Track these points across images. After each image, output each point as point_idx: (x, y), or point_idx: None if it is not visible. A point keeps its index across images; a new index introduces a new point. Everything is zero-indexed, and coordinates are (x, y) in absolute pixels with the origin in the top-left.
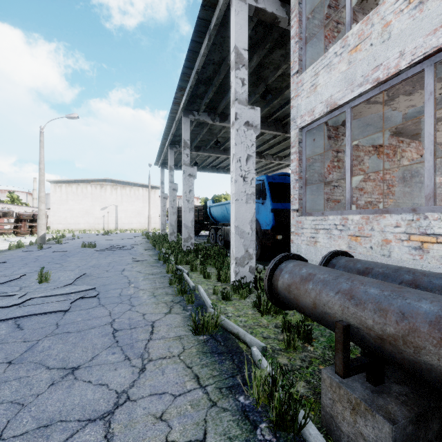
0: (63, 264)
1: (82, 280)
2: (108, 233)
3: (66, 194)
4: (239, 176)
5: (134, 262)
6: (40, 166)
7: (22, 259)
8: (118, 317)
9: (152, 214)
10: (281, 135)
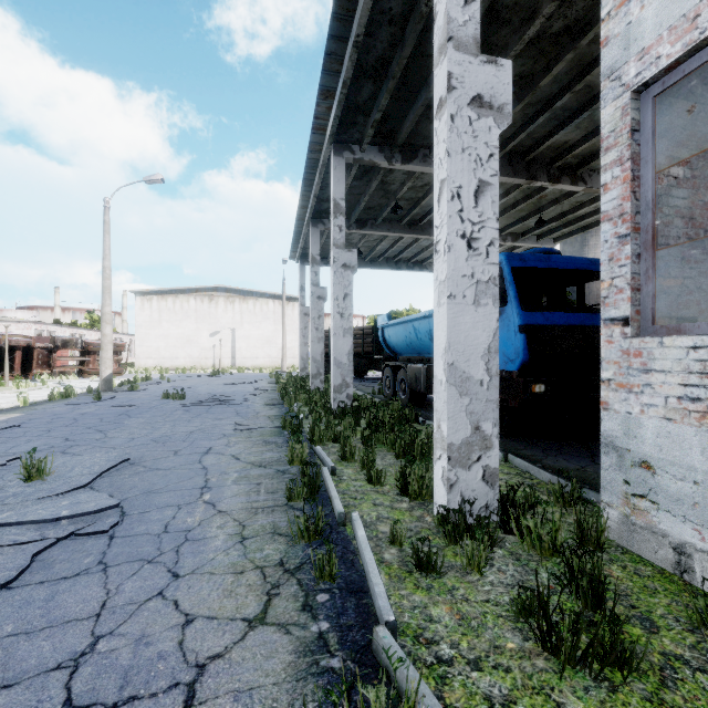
0: (108, 432)
1: (115, 474)
2: (218, 373)
3: (159, 312)
4: (456, 235)
5: (236, 431)
6: (104, 263)
7: (52, 420)
8: (113, 628)
9: (288, 342)
10: (523, 184)
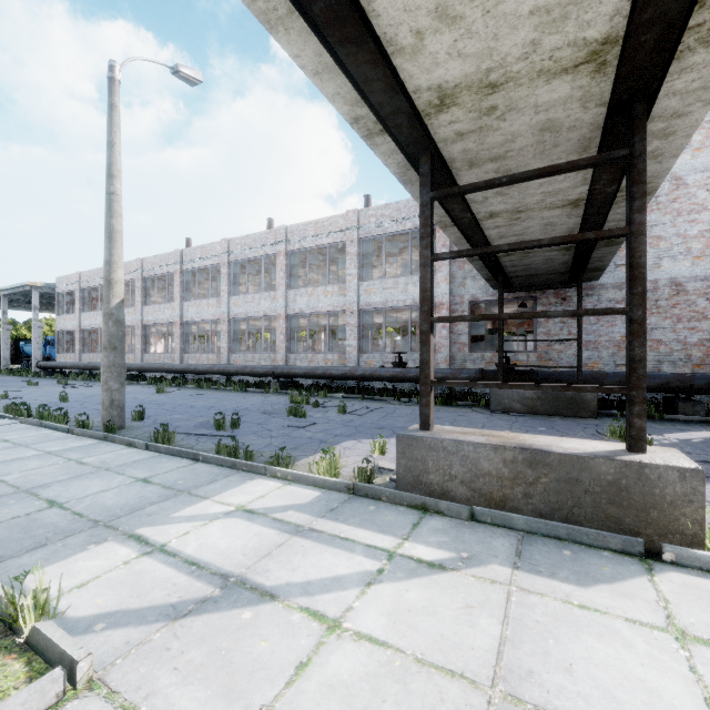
0: None
1: None
2: None
3: None
4: (36, 342)
5: None
6: None
7: None
8: None
9: None
10: None
